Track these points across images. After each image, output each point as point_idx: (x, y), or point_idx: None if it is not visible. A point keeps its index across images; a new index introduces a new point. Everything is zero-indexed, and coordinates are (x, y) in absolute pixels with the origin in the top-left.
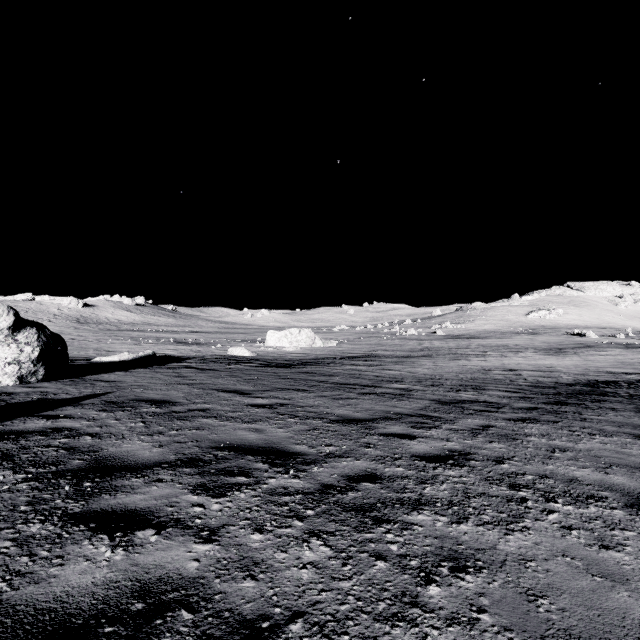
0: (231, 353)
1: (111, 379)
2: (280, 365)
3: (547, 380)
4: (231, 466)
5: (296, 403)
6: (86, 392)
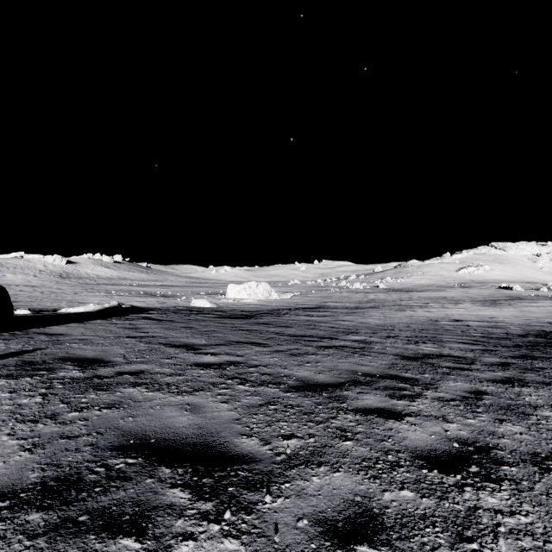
0: (193, 304)
1: (57, 332)
2: (238, 316)
3: (497, 331)
4: (123, 500)
5: (249, 361)
6: (12, 348)
